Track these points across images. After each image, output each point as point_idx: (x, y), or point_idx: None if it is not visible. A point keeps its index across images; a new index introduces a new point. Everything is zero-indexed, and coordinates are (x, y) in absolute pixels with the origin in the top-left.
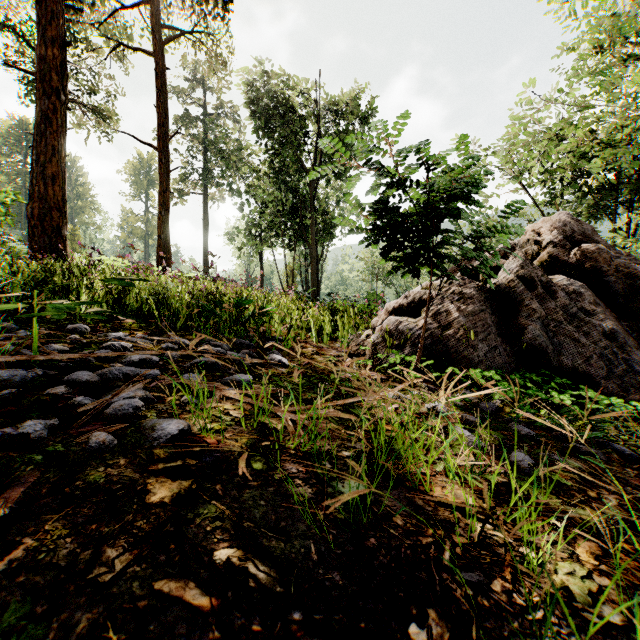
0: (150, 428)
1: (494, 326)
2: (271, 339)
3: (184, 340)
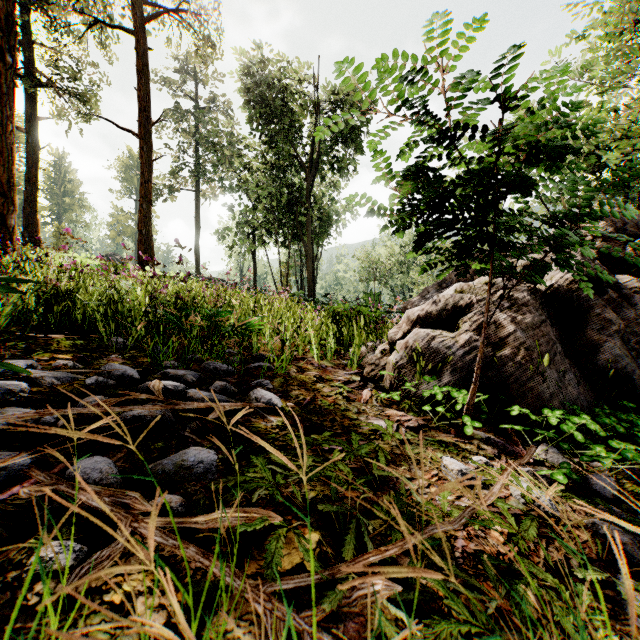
0: None
1: (558, 343)
2: (259, 358)
3: (126, 369)
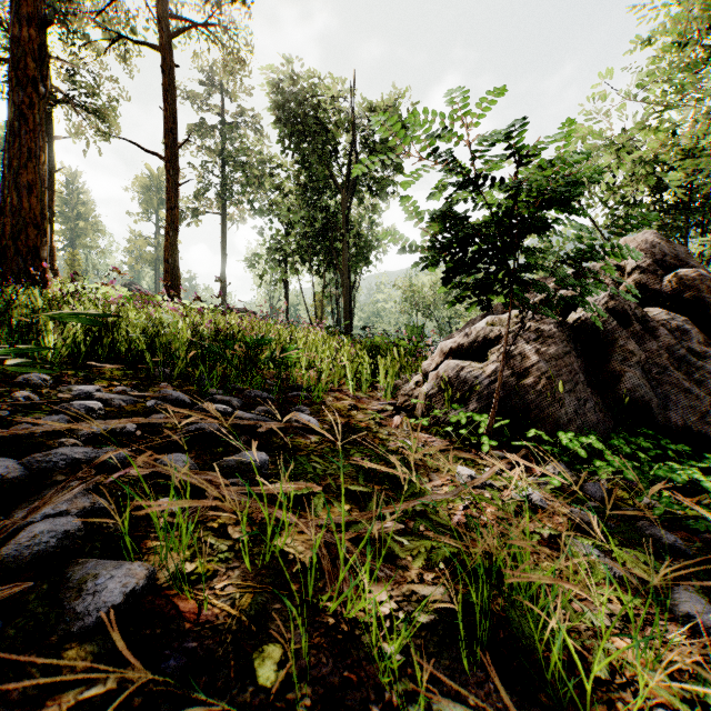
0: (75, 587)
1: (582, 373)
2: (296, 388)
3: (179, 395)
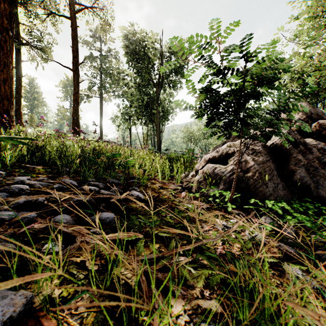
0: None
1: (275, 170)
2: (133, 178)
3: (72, 181)
